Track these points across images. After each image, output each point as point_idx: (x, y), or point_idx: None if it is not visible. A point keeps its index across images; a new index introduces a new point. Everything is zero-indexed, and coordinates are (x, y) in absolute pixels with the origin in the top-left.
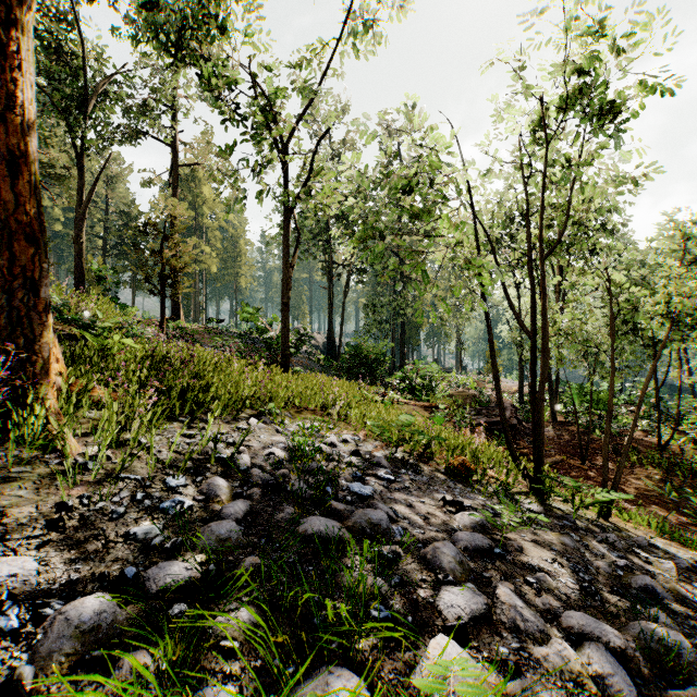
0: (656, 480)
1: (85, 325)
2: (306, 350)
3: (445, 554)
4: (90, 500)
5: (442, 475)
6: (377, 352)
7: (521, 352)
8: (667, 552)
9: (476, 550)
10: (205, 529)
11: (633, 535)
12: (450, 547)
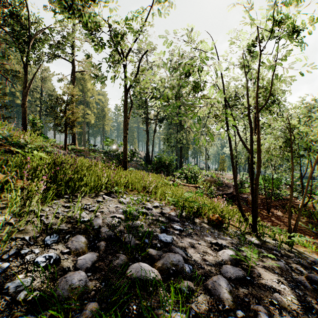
0: (303, 221)
1: (21, 146)
2: (136, 159)
3: (221, 287)
4: None
5: (206, 224)
6: (169, 160)
7: (236, 160)
8: None
9: (236, 279)
10: (62, 280)
11: (307, 256)
12: (222, 280)
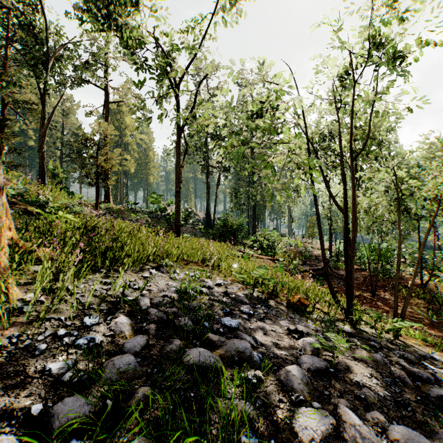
0: (421, 308)
1: (41, 205)
2: (192, 222)
3: (295, 377)
4: (19, 339)
5: (285, 308)
6: (238, 223)
7: (330, 223)
8: (442, 363)
9: (316, 370)
10: (108, 363)
11: (417, 350)
12: (298, 370)
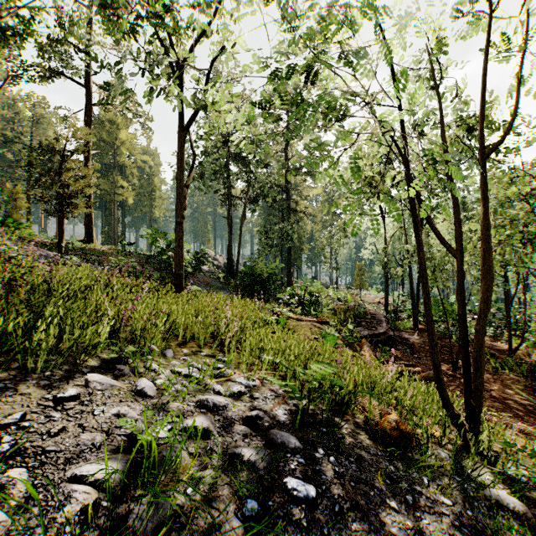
0: (521, 387)
1: None
2: (208, 269)
3: None
4: None
5: (368, 441)
6: (270, 271)
7: (387, 271)
8: None
9: None
10: None
11: None
12: None
